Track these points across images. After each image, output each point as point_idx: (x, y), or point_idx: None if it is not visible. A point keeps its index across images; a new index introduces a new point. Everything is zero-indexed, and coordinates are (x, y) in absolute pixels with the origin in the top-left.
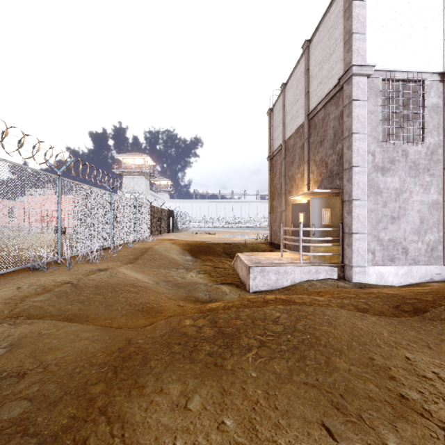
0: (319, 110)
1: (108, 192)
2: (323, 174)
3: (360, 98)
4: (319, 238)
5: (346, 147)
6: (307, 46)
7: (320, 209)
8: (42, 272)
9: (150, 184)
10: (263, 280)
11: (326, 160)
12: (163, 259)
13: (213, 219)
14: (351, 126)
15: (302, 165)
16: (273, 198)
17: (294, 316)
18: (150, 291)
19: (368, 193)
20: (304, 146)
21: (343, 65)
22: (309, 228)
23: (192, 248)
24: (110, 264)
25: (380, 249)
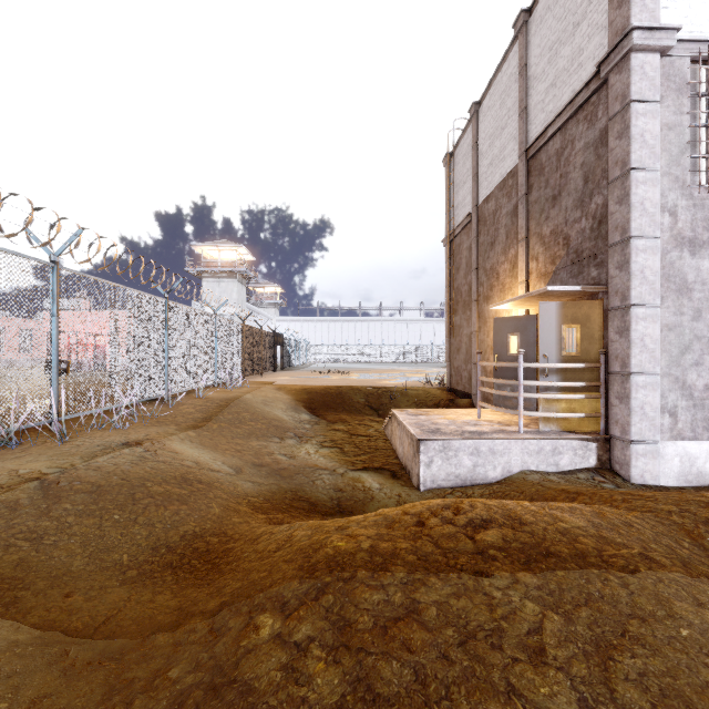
0: (550, 137)
1: (159, 298)
2: (559, 260)
3: (647, 97)
4: (558, 382)
5: (615, 199)
6: (524, 22)
7: (560, 326)
8: (5, 451)
9: (247, 292)
10: (446, 467)
11: (566, 231)
12: (258, 420)
13: (350, 349)
14: (628, 156)
15: (513, 247)
16: (454, 310)
17: (582, 623)
18: (217, 492)
19: (663, 292)
20: (516, 210)
21: (606, 38)
22: (538, 363)
23: (312, 398)
24: (153, 431)
25: (688, 406)
